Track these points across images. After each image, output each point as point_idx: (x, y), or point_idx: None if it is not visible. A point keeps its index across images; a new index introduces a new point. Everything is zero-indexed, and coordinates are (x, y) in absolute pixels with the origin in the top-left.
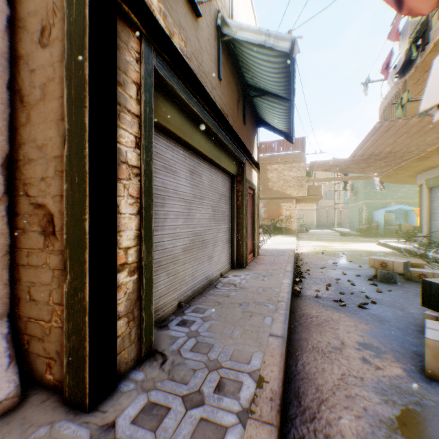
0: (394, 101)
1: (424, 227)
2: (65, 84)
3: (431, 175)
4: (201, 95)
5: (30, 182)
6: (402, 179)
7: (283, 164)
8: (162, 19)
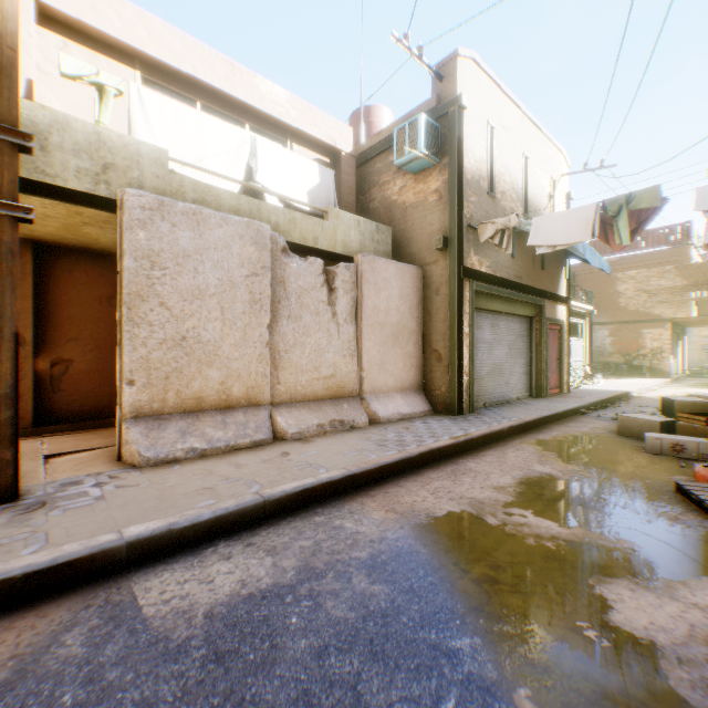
0: None
1: None
2: (448, 311)
3: None
4: (498, 283)
5: (431, 342)
6: None
7: (645, 269)
8: (477, 262)
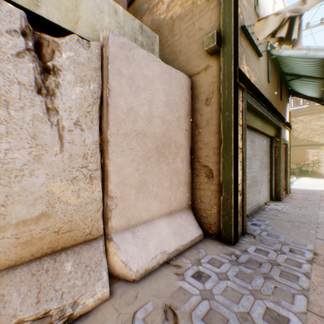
0: None
1: None
2: (221, 121)
3: None
4: (262, 100)
5: (200, 157)
6: None
7: (309, 116)
8: (247, 73)
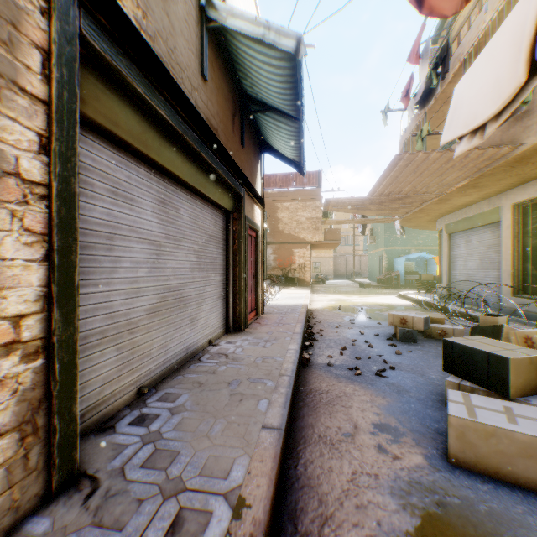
0: (414, 132)
1: (445, 277)
2: None
3: (451, 220)
4: (171, 93)
5: None
6: (423, 223)
7: (296, 203)
8: None
